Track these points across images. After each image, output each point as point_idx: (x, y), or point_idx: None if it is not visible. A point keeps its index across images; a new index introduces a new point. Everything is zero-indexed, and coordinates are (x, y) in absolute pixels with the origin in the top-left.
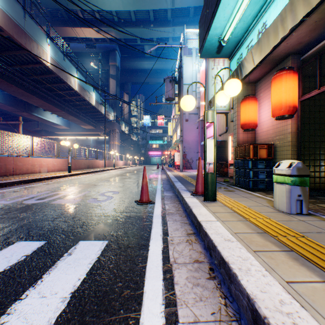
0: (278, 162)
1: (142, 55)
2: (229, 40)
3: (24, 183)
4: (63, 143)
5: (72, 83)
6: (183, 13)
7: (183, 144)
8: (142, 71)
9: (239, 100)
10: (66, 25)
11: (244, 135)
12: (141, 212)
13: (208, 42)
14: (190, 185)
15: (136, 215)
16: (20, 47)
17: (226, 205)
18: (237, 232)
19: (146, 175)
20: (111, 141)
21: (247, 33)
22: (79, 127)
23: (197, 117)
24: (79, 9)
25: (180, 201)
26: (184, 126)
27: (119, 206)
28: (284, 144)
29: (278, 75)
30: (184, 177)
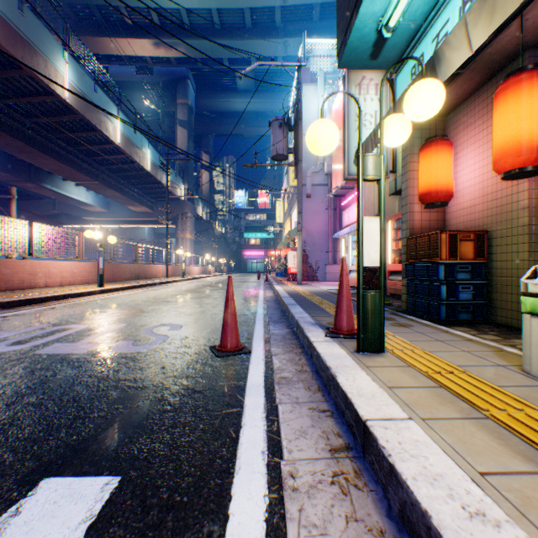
0: (533, 267)
1: (232, 88)
2: (397, 28)
3: (8, 307)
4: (89, 234)
5: (110, 131)
6: (302, 15)
7: (302, 238)
8: (233, 115)
9: (415, 149)
10: (102, 34)
11: (422, 216)
12: (220, 377)
13: (357, 32)
14: (319, 311)
15: (209, 384)
16: (13, 65)
17: (412, 364)
18: (489, 472)
19: (233, 294)
20: (179, 233)
21: (434, 10)
22: (126, 208)
23: (326, 190)
24: (123, 6)
25: (302, 348)
26: (304, 206)
27: (175, 361)
28: (511, 232)
29: (512, 82)
30: (307, 296)
